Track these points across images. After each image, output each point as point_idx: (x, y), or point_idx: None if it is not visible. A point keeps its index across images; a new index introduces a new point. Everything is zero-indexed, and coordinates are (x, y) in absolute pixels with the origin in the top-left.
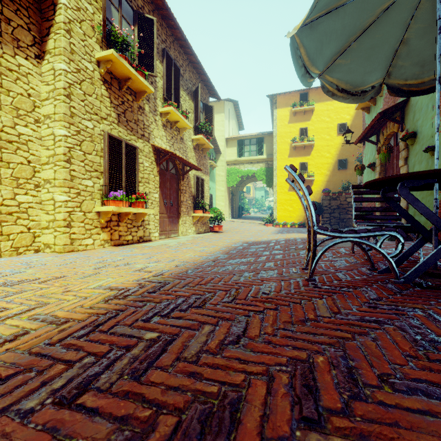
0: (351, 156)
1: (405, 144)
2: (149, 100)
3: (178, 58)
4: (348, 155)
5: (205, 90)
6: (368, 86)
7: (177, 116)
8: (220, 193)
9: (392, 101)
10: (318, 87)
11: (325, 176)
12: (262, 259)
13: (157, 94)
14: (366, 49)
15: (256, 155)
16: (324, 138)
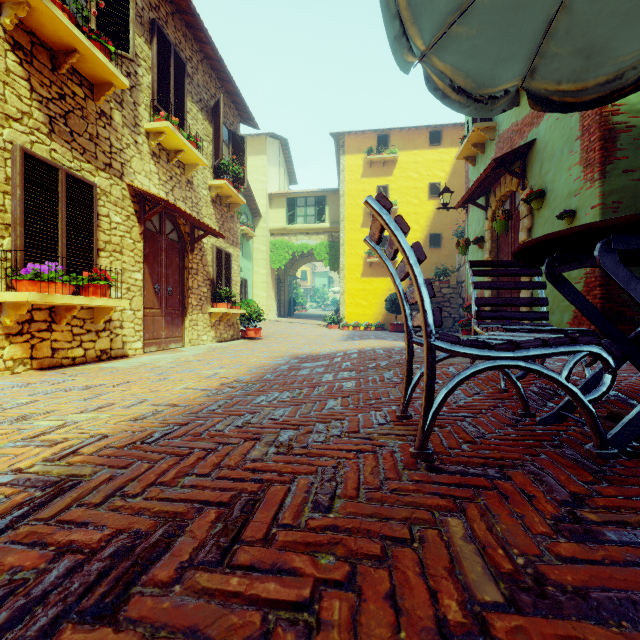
0: (447, 230)
1: (528, 208)
2: (123, 104)
3: (183, 46)
4: (442, 228)
5: (233, 110)
6: (499, 89)
7: (179, 141)
8: (259, 279)
9: (508, 147)
10: (403, 128)
11: None
12: (321, 391)
13: (140, 97)
14: (504, 10)
15: (315, 222)
16: (410, 202)
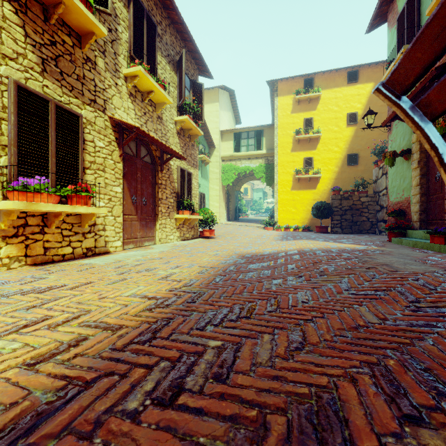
0: (363, 150)
1: None
2: (106, 53)
3: (155, 12)
4: (359, 149)
5: (193, 65)
6: None
7: (149, 83)
8: (214, 193)
9: (443, 60)
10: (325, 71)
11: (333, 172)
12: (275, 308)
13: (119, 49)
14: None
15: (255, 150)
16: (331, 129)
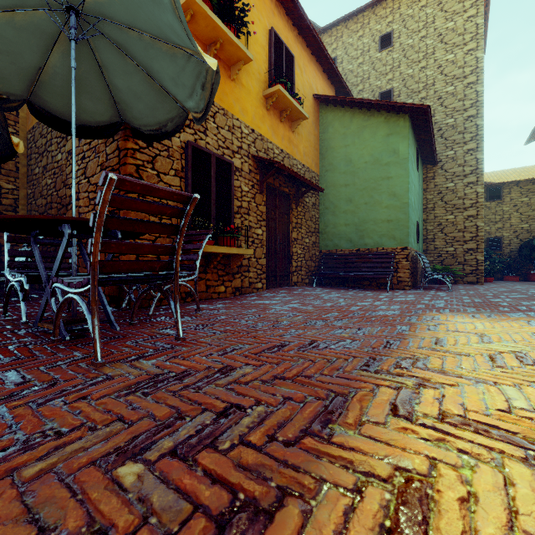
0: None
1: None
2: None
3: None
4: None
5: None
6: None
7: None
8: None
9: None
10: None
11: None
12: None
13: None
14: None
15: None
16: None
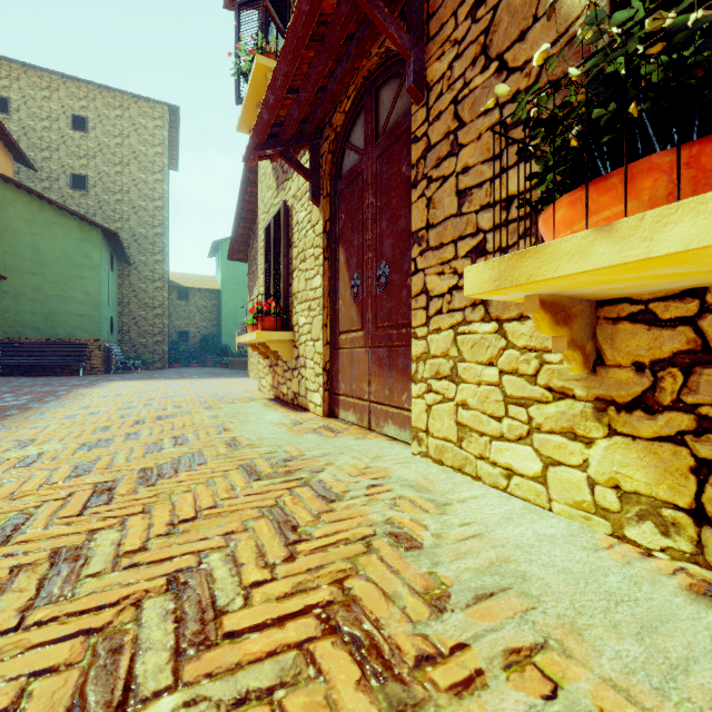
0: None
1: None
2: None
3: None
4: None
5: None
6: None
7: None
8: None
9: None
10: None
11: None
12: None
13: None
14: None
15: None
16: None
